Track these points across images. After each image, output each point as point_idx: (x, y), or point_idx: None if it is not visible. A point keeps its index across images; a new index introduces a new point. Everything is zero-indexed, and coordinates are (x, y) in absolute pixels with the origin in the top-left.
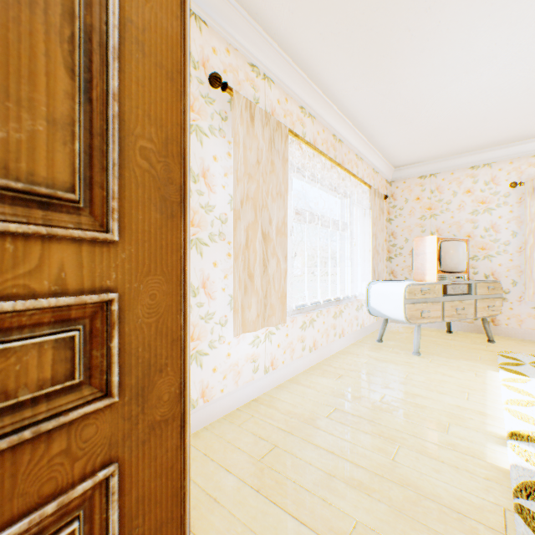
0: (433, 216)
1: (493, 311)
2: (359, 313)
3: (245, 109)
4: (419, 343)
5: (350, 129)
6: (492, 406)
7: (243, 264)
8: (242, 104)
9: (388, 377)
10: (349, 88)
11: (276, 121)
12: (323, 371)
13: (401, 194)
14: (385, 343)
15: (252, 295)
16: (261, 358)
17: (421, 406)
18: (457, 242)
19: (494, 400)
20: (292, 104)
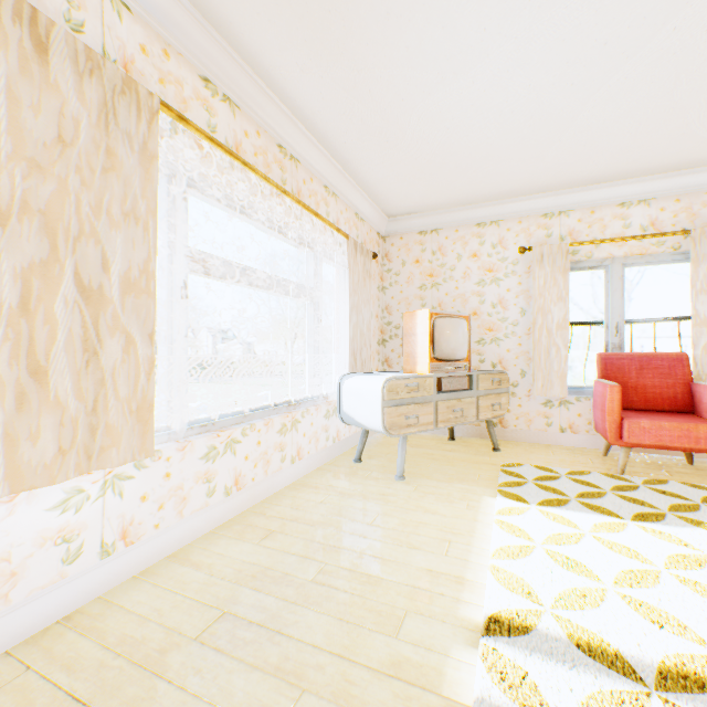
0: (435, 286)
1: (499, 410)
2: (330, 422)
3: (14, 17)
4: (404, 463)
5: (310, 142)
6: (477, 563)
7: (12, 347)
8: (1, 2)
9: (345, 526)
10: (291, 65)
11: (122, 75)
12: (246, 527)
13: (398, 254)
14: (366, 463)
15: (44, 411)
16: (90, 530)
17: (375, 581)
18: (456, 319)
19: (481, 551)
20: (183, 66)
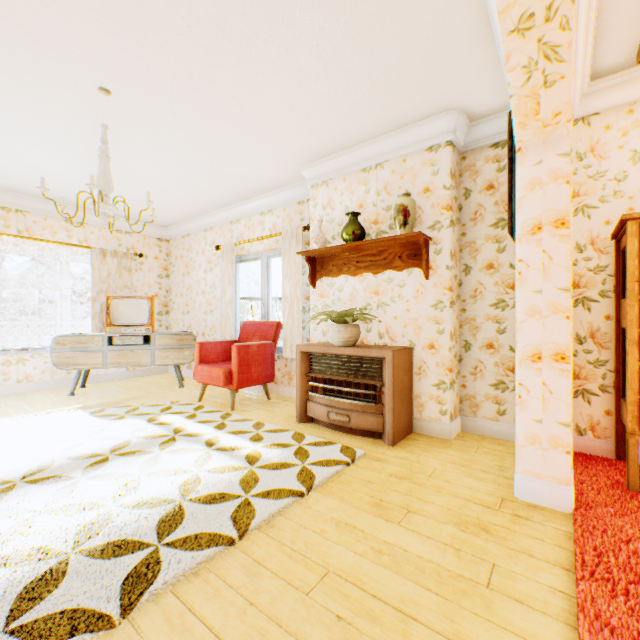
0: (189, 274)
1: (182, 359)
2: None
3: None
4: (75, 386)
5: (33, 200)
6: None
7: None
8: None
9: None
10: None
11: None
12: None
13: (175, 252)
14: (85, 388)
15: None
16: None
17: None
18: (135, 299)
19: None
20: None
